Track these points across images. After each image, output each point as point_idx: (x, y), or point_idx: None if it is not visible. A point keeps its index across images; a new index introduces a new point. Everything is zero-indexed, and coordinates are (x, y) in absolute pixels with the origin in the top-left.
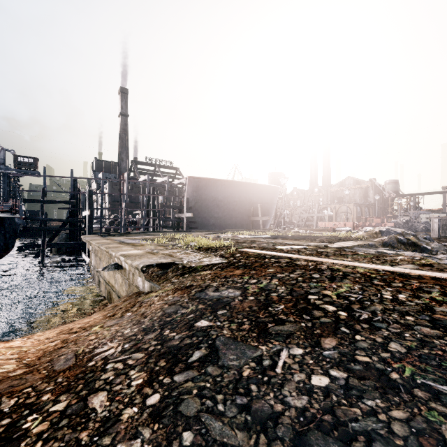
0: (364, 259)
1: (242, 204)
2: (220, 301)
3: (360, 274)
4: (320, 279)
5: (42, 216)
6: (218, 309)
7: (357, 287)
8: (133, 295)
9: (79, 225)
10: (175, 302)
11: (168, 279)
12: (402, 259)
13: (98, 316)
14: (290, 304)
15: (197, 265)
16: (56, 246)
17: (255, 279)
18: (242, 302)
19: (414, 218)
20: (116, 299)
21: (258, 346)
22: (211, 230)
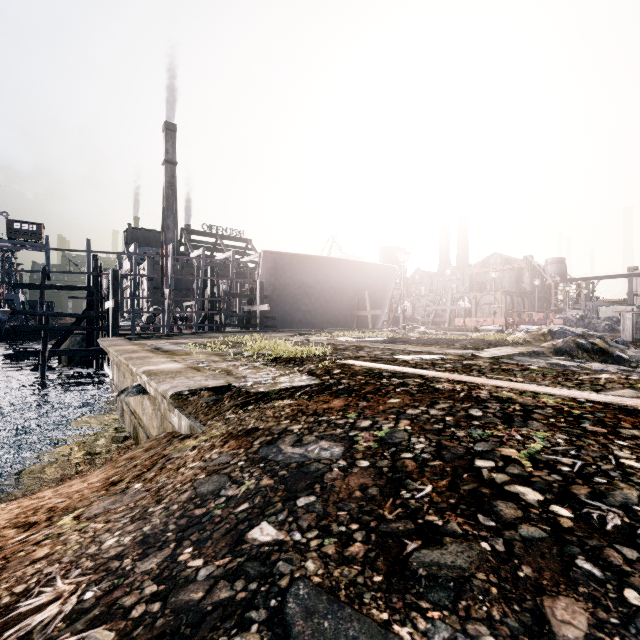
0: (545, 378)
1: (342, 291)
2: (303, 470)
3: (552, 410)
4: (486, 419)
5: (41, 309)
6: (300, 491)
7: (562, 439)
8: (163, 439)
9: (100, 322)
10: (221, 466)
11: (221, 413)
12: (609, 379)
13: (96, 479)
14: (443, 481)
15: (268, 389)
16: (64, 354)
17: (369, 418)
18: (345, 473)
19: (588, 312)
20: (144, 440)
21: (391, 624)
22: (296, 330)
